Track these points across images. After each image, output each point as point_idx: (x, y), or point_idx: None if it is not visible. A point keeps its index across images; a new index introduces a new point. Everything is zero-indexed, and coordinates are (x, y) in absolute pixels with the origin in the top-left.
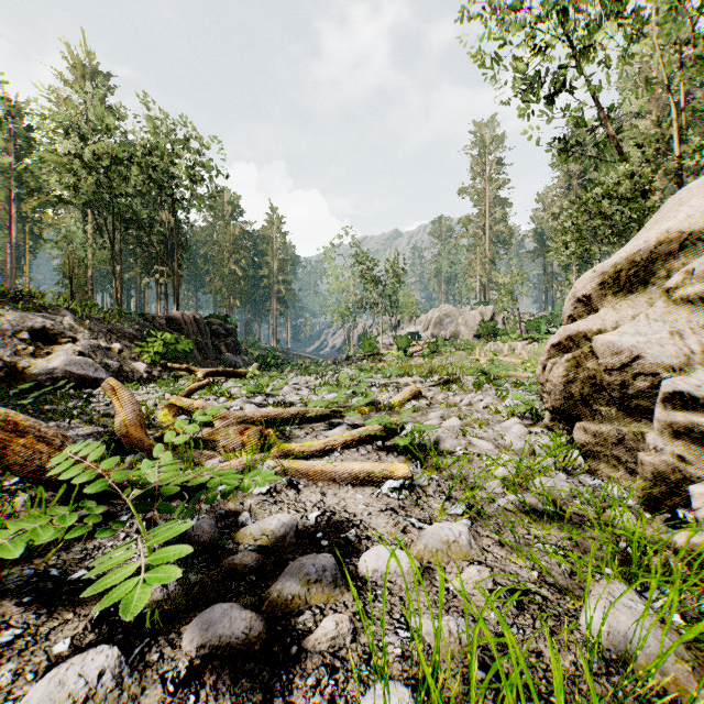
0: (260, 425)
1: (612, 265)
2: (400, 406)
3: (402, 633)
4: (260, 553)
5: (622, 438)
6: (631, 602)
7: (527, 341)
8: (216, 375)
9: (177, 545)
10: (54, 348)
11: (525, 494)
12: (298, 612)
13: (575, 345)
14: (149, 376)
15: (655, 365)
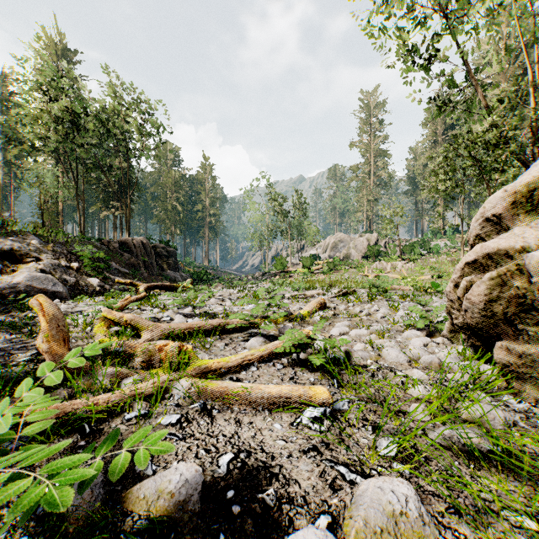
0: (184, 336)
1: (523, 185)
2: (309, 316)
3: None
4: (149, 536)
5: None
6: None
7: (405, 261)
8: (155, 288)
9: None
10: (20, 266)
11: (460, 427)
12: None
13: (494, 263)
14: (101, 289)
15: None
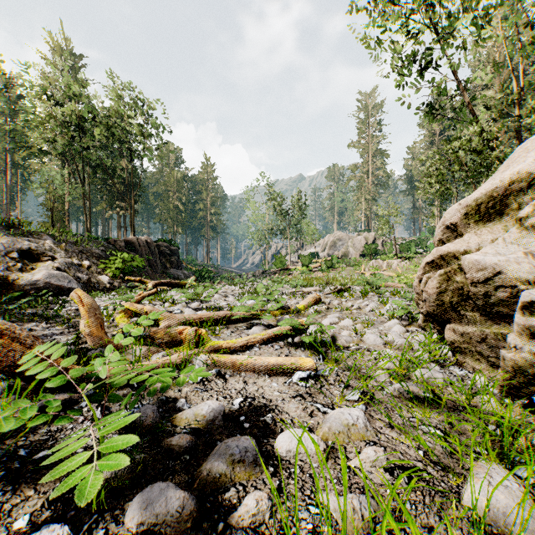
0: (195, 325)
1: (474, 199)
2: (305, 310)
3: (312, 509)
4: (193, 435)
5: (484, 337)
6: (507, 481)
7: (401, 259)
8: (162, 285)
9: (119, 437)
10: (37, 264)
11: (408, 383)
12: (224, 489)
13: (446, 263)
14: (111, 286)
15: (512, 279)
